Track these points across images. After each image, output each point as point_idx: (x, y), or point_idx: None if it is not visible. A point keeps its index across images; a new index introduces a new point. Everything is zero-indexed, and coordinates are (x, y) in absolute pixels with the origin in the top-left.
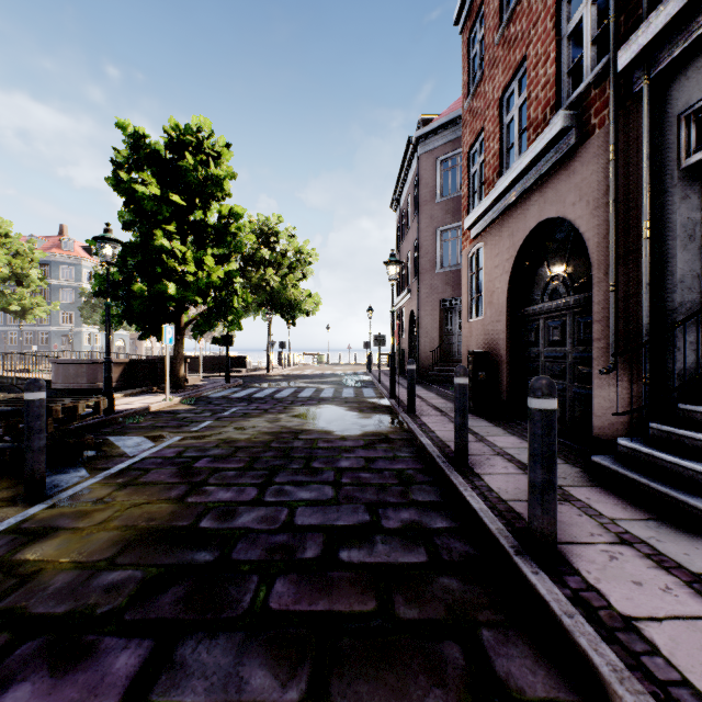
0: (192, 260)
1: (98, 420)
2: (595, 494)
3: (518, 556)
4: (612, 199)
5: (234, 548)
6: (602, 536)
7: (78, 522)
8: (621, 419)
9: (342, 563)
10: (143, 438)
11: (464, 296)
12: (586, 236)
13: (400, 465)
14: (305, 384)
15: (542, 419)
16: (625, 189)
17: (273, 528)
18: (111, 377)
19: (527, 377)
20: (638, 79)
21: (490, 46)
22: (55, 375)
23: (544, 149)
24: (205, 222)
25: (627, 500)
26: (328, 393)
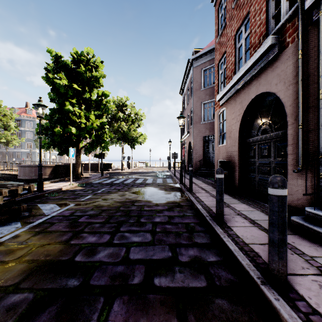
0: (84, 116)
1: (34, 195)
2: (296, 239)
3: (263, 285)
4: (300, 79)
5: (92, 276)
6: (309, 269)
7: (6, 257)
8: (304, 196)
9: (156, 287)
10: (55, 204)
11: (216, 134)
12: (283, 100)
13: (187, 220)
14: (139, 176)
15: (278, 201)
16: (307, 74)
17: (116, 261)
18: (41, 174)
19: (249, 174)
20: (316, 13)
21: (230, 10)
22: (19, 172)
23: (260, 57)
24: (90, 98)
25: (316, 243)
26: (150, 181)
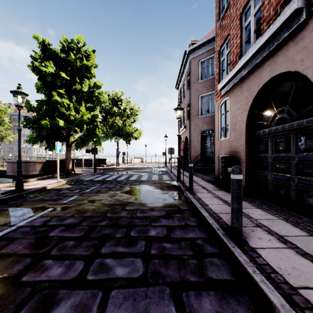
0: (73, 108)
1: (9, 196)
2: None
3: None
4: None
5: None
6: None
7: None
8: None
9: None
10: (29, 209)
11: (217, 127)
12: None
13: (191, 234)
14: (134, 172)
15: None
16: None
17: None
18: (21, 171)
19: (258, 171)
20: None
21: None
22: (7, 168)
23: (278, 29)
24: (82, 90)
25: None
26: (145, 177)
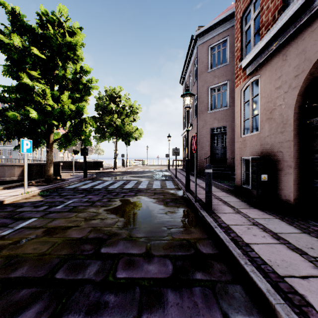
0: (50, 96)
1: None
2: None
3: None
4: None
5: None
6: None
7: None
8: None
9: None
10: None
11: (237, 119)
12: None
13: None
14: (131, 178)
15: None
16: None
17: None
18: None
19: None
20: None
21: None
22: None
23: None
24: (65, 75)
25: None
26: (144, 185)
